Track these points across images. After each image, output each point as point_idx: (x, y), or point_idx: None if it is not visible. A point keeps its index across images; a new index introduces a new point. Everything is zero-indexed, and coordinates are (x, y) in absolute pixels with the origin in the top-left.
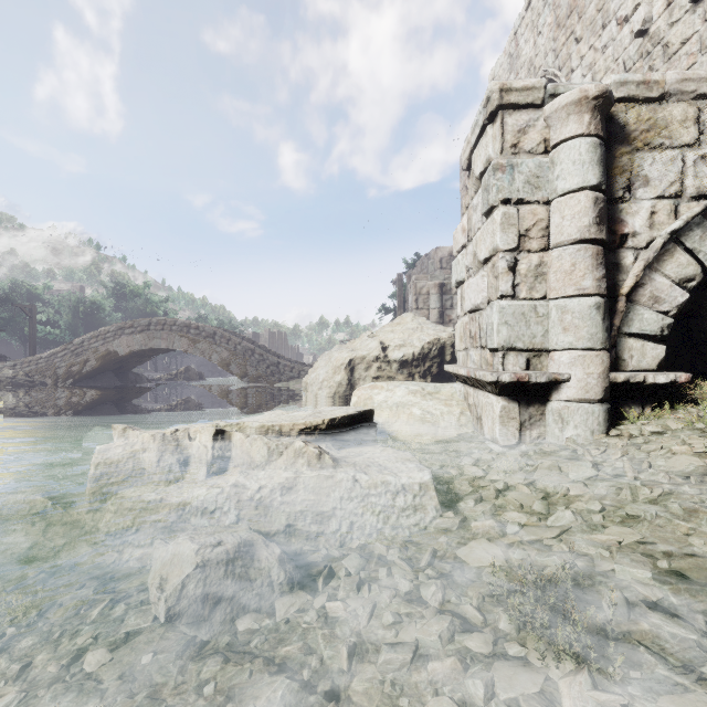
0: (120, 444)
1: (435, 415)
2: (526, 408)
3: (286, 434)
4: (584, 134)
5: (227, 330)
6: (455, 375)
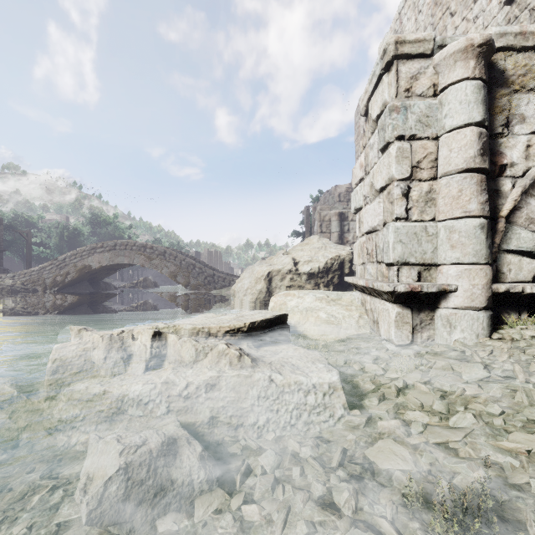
0: (75, 343)
1: (338, 318)
2: (417, 314)
3: (214, 335)
4: (470, 77)
5: (174, 250)
6: (354, 285)
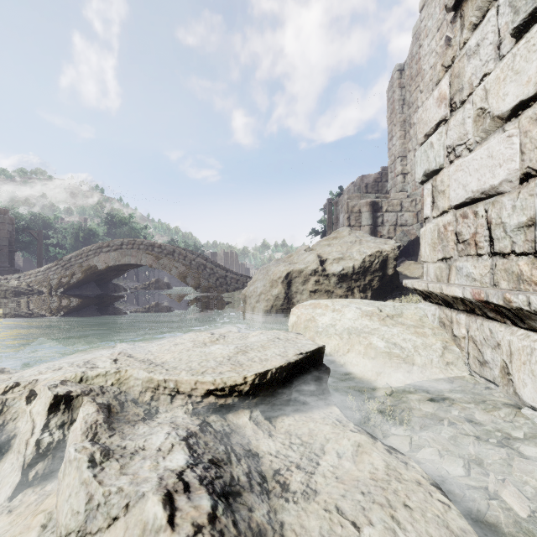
0: None
1: (407, 350)
2: None
3: (185, 396)
4: None
5: (185, 249)
6: (425, 293)
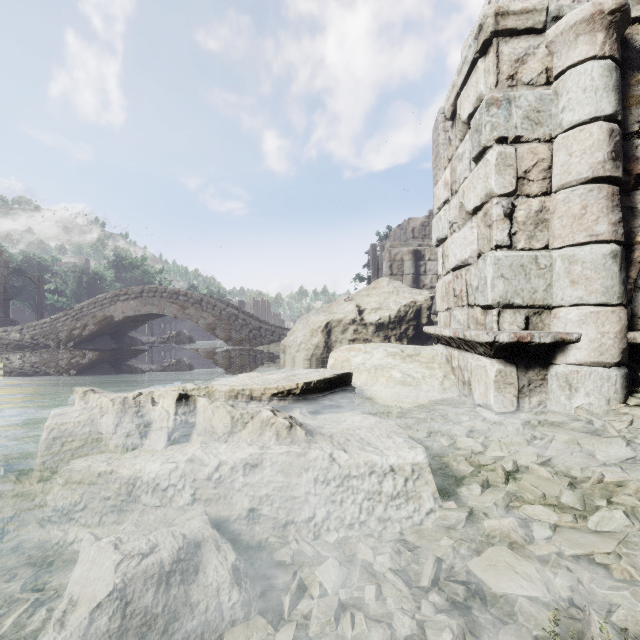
0: (78, 409)
1: (417, 379)
2: (525, 372)
3: (257, 399)
4: (597, 55)
5: (213, 297)
6: (436, 336)
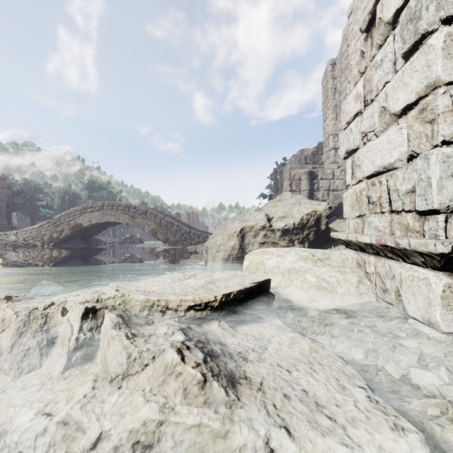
0: None
1: (331, 283)
2: None
3: (173, 311)
4: None
5: (155, 210)
6: (346, 242)
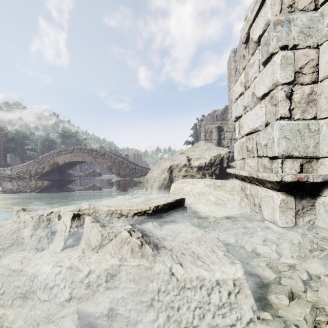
0: (10, 223)
1: (224, 201)
2: (300, 200)
3: (125, 216)
4: None
5: (111, 152)
6: (235, 175)
